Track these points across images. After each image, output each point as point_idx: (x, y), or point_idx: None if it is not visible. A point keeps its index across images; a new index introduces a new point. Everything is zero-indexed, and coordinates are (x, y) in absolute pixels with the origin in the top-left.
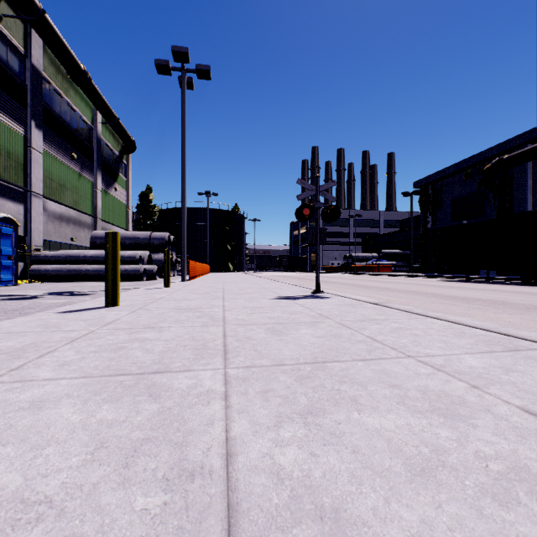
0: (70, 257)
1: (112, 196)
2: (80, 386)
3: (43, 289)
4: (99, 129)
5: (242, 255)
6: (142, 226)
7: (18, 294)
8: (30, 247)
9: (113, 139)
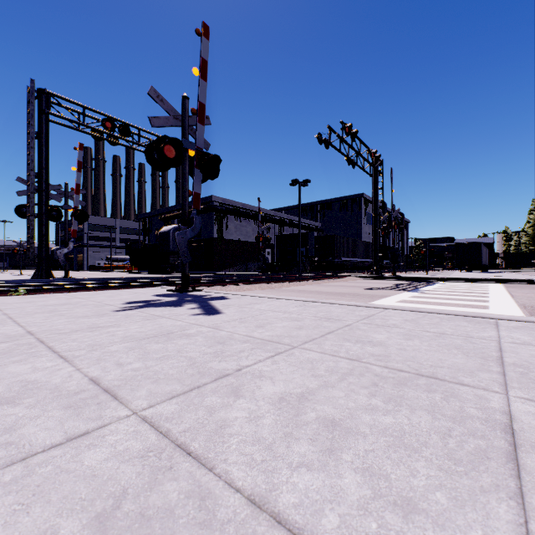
0: None
1: None
2: None
3: None
4: None
5: None
6: None
7: None
8: None
9: None
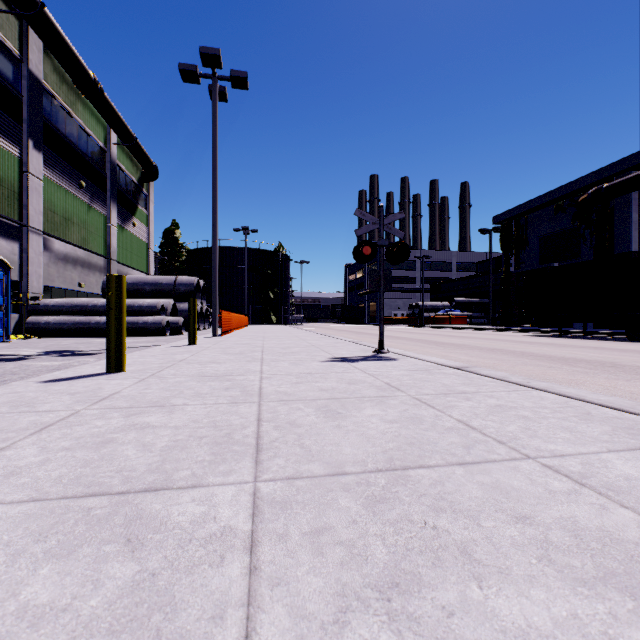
0: (77, 306)
1: (130, 233)
2: (19, 520)
3: (39, 347)
4: (113, 152)
5: (287, 304)
6: (166, 269)
7: (5, 353)
8: (27, 294)
9: (131, 164)
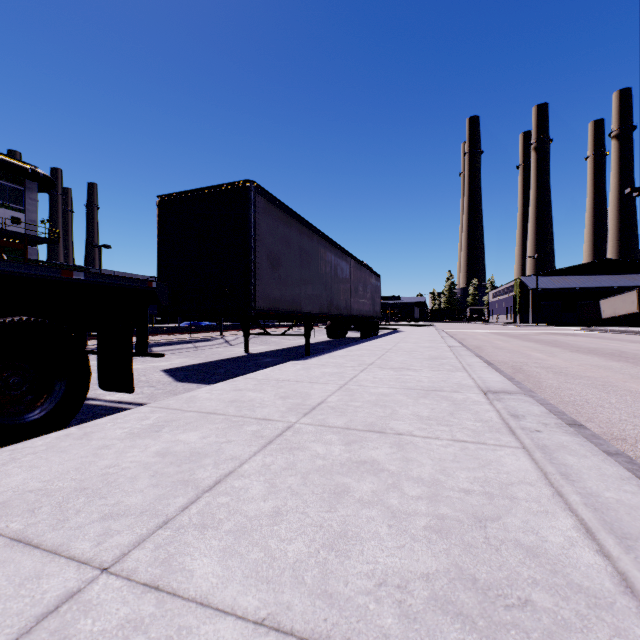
0: None
1: None
2: None
3: None
4: None
5: None
6: None
7: None
8: None
9: None
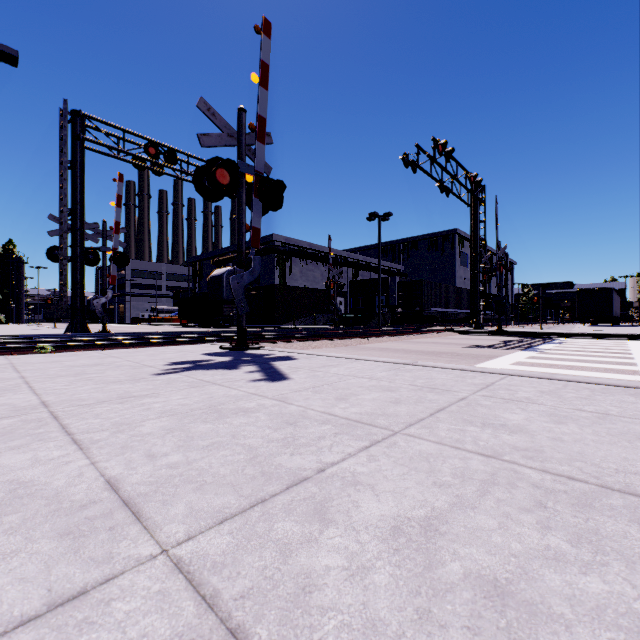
0: None
1: None
2: None
3: None
4: None
5: (20, 305)
6: None
7: None
8: None
9: None
